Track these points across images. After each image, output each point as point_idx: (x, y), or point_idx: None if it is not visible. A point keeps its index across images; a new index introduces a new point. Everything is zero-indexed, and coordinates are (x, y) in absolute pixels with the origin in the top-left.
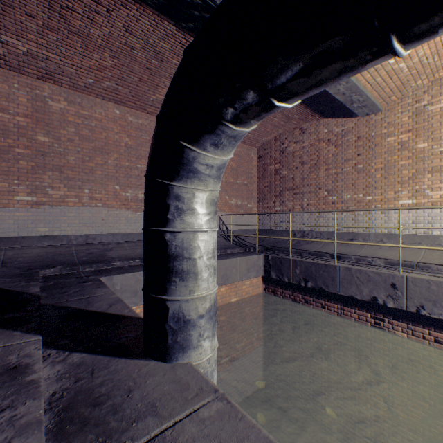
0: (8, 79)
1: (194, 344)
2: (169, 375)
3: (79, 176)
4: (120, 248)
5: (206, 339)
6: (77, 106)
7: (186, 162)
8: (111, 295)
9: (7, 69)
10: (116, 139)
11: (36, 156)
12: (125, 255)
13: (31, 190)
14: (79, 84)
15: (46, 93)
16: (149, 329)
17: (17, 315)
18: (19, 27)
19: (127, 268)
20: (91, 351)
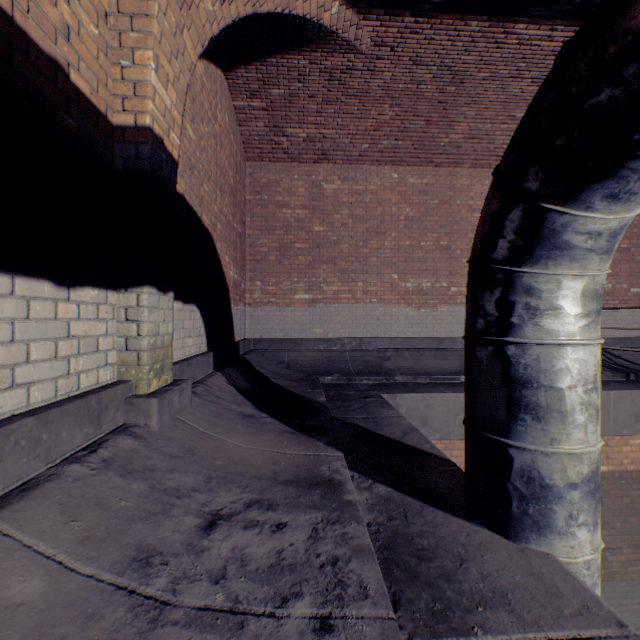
0: (289, 172)
1: (559, 527)
2: (518, 561)
3: (352, 266)
4: (399, 357)
5: (581, 526)
6: (350, 183)
7: (547, 234)
8: (400, 420)
9: (288, 162)
10: (393, 212)
11: (312, 250)
12: (406, 368)
13: (308, 287)
14: (352, 155)
15: (320, 177)
16: (477, 482)
17: (315, 424)
18: (301, 114)
19: (412, 385)
20: (395, 487)
